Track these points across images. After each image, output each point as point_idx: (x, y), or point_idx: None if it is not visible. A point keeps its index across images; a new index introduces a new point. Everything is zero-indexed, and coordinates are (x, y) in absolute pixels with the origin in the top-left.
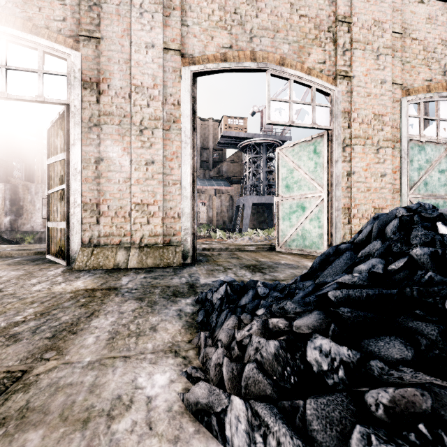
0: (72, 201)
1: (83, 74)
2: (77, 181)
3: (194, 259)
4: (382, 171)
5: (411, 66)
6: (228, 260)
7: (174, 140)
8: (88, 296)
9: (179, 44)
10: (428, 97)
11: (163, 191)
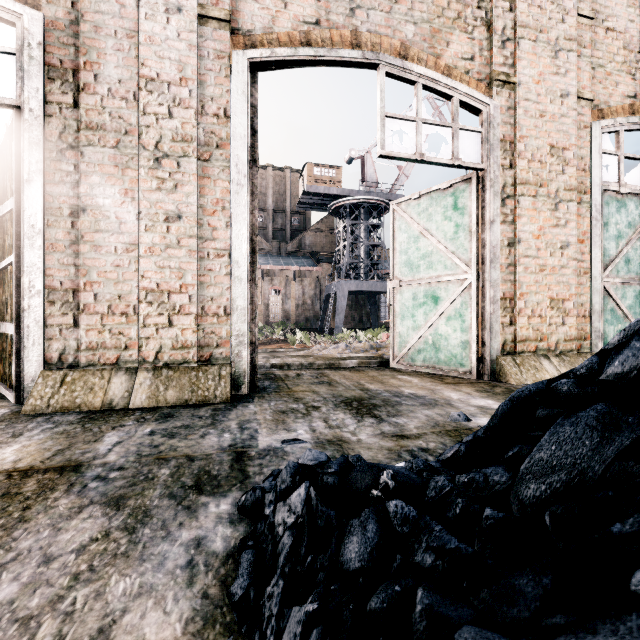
0: (26, 285)
1: (47, 52)
2: (35, 248)
3: (254, 387)
4: (563, 239)
5: (606, 72)
6: (313, 389)
7: (219, 179)
8: (1, 494)
9: (228, 10)
10: (632, 123)
11: (197, 267)
